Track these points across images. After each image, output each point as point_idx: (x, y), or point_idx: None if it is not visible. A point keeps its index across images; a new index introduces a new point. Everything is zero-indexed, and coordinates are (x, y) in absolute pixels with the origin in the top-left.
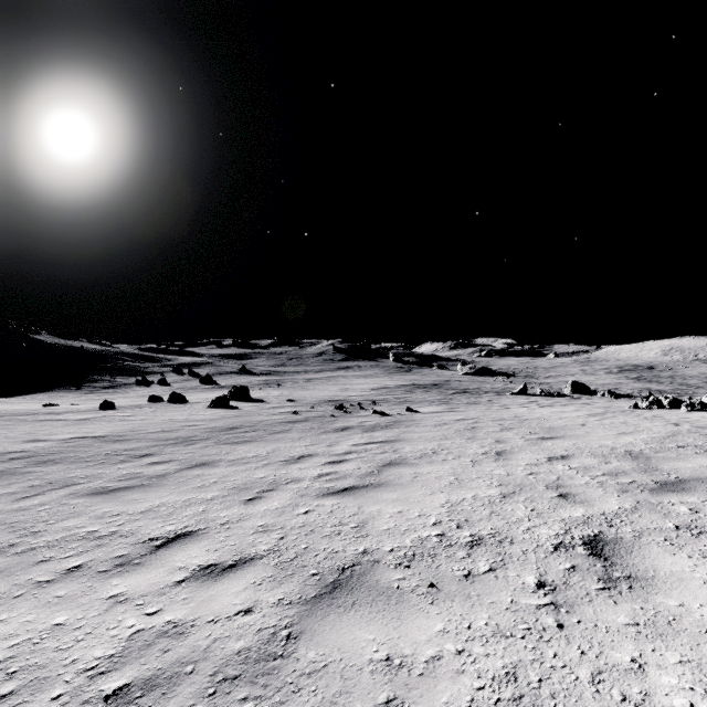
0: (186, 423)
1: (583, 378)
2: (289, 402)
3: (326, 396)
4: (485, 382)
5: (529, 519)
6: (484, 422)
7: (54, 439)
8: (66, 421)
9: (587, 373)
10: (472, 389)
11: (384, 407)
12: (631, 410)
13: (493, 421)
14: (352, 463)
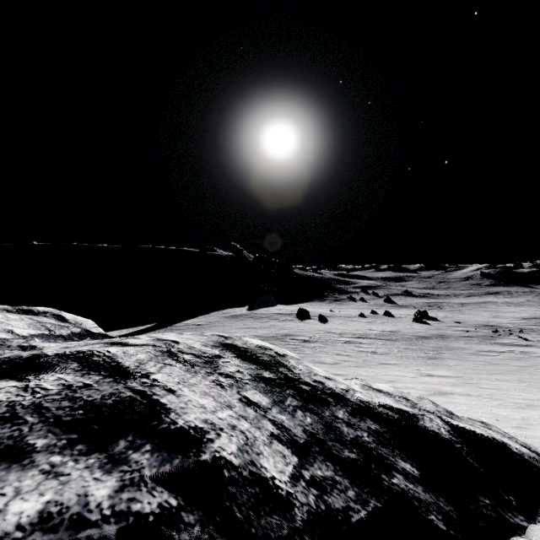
0: (416, 330)
1: None
2: (457, 323)
3: (481, 320)
4: None
5: None
6: None
7: (376, 330)
8: (363, 322)
9: None
10: None
11: (529, 335)
12: None
13: None
14: (506, 354)
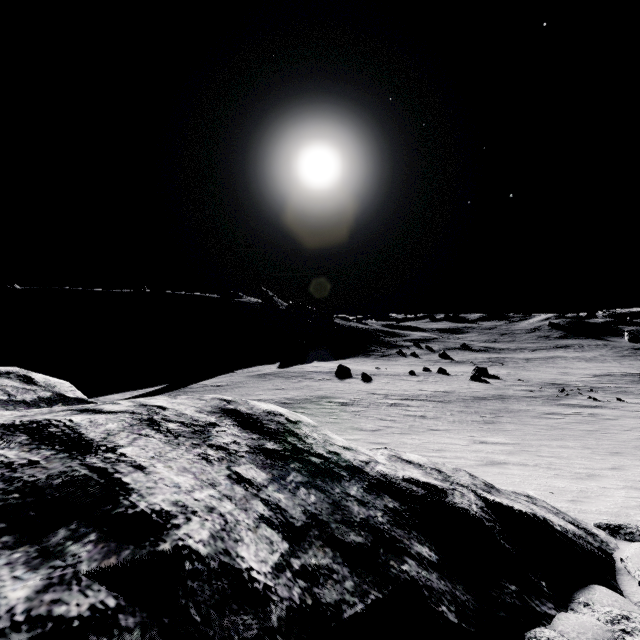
0: (473, 390)
1: None
2: (520, 382)
3: (547, 378)
4: None
5: (626, 433)
6: None
7: (428, 390)
8: (413, 381)
9: None
10: None
11: (600, 394)
12: None
13: None
14: (572, 417)
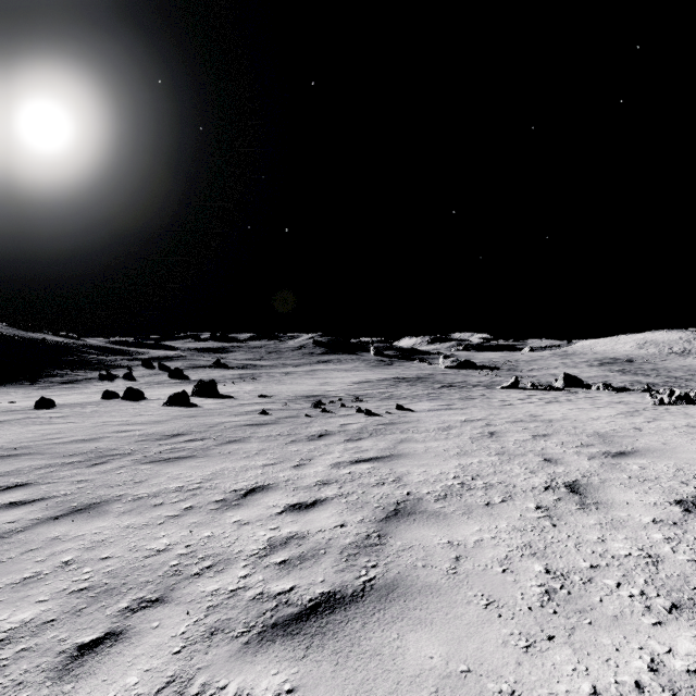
0: (120, 427)
1: (567, 371)
2: (261, 398)
3: (303, 390)
4: (470, 375)
5: None
6: (500, 425)
7: None
8: None
9: (569, 366)
10: (458, 382)
11: (369, 403)
12: (660, 406)
13: (510, 423)
14: (332, 510)
